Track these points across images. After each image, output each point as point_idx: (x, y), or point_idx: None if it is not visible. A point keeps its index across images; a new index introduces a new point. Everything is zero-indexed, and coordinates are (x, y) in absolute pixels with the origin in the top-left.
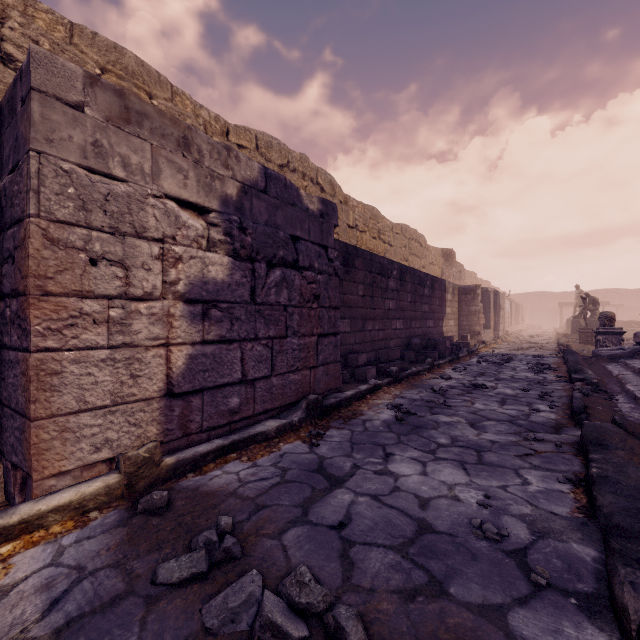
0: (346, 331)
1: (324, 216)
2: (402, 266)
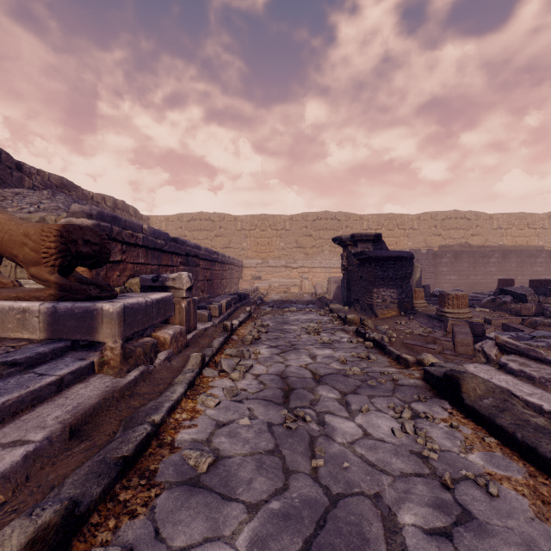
0: (455, 279)
1: (428, 253)
2: (505, 251)
